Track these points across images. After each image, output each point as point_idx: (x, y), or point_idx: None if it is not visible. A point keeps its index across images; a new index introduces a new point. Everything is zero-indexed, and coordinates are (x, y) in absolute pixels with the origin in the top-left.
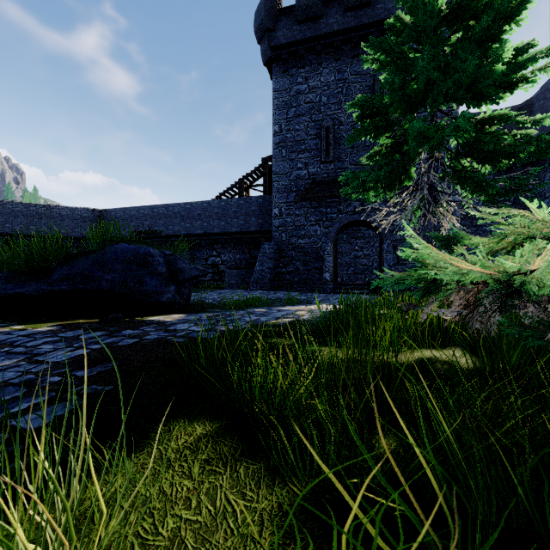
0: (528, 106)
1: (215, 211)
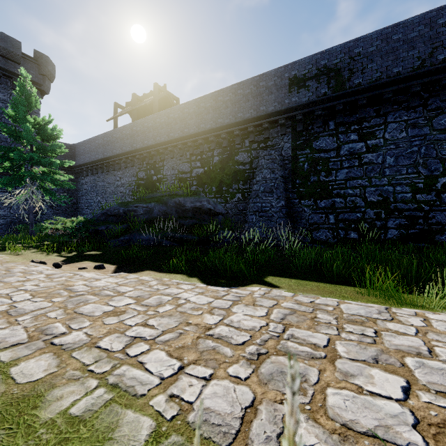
0: (74, 147)
1: None
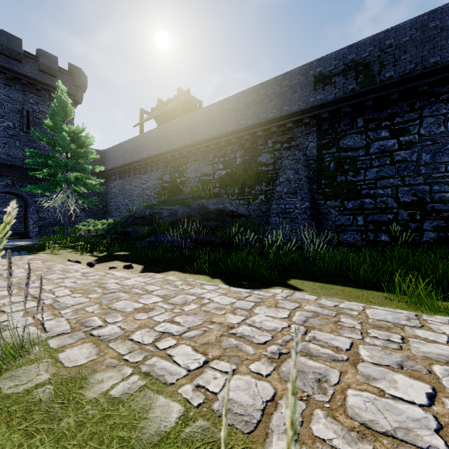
0: (104, 153)
1: None
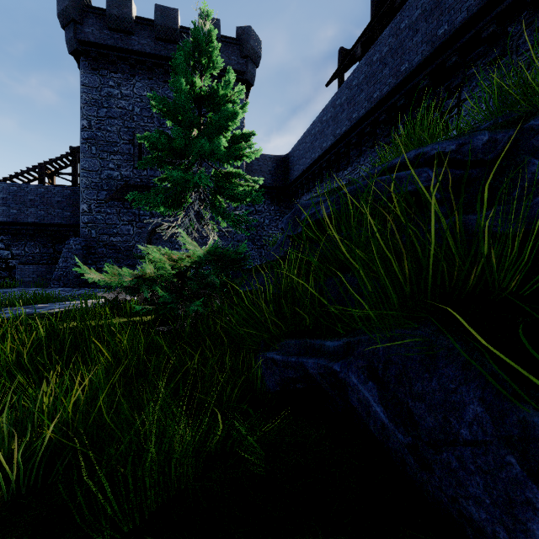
0: (287, 158)
1: (2, 196)
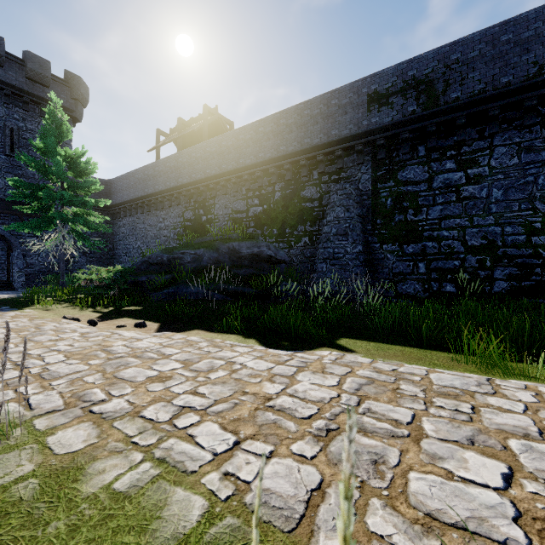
0: (110, 183)
1: None
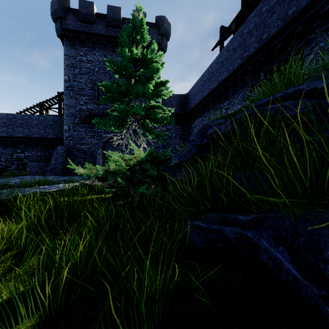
0: (186, 96)
1: (19, 122)
